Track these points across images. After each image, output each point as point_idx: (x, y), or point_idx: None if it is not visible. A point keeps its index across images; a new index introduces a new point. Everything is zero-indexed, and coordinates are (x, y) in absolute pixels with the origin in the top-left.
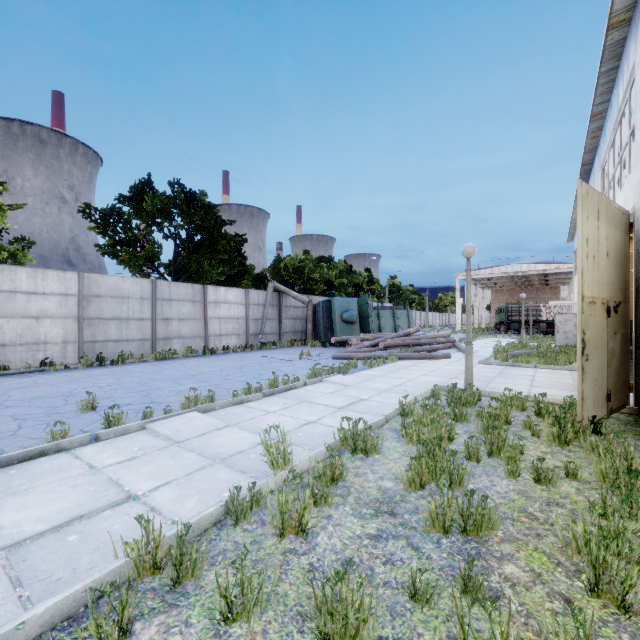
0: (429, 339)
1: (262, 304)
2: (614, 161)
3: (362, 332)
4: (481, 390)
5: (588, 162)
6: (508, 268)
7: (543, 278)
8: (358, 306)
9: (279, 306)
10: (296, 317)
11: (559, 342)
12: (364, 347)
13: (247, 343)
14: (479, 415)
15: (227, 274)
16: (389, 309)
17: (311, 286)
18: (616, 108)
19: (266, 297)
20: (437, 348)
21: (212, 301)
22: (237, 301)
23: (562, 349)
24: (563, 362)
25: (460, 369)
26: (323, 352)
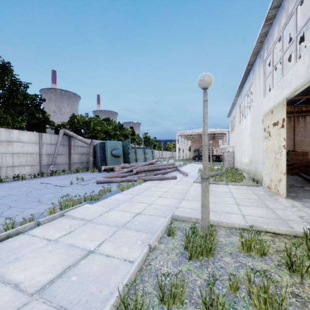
0: (163, 166)
1: (54, 144)
2: (283, 47)
3: (125, 162)
4: (210, 220)
5: (251, 63)
6: (199, 130)
7: (213, 135)
8: (123, 146)
9: (69, 145)
10: (82, 153)
11: (226, 166)
12: (123, 172)
13: (40, 171)
14: (232, 287)
15: (31, 123)
16: (142, 148)
17: (95, 134)
18: (292, 2)
19: (57, 139)
20: (168, 171)
21: (4, 140)
22: (31, 141)
23: (231, 170)
24: (239, 180)
25: (184, 188)
26: (95, 176)
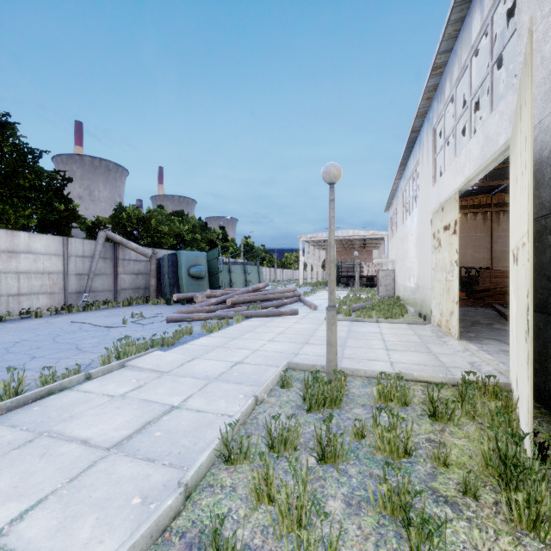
0: (277, 294)
1: (89, 256)
2: (456, 113)
3: (212, 287)
4: (343, 367)
5: (417, 129)
6: (339, 233)
7: (363, 242)
8: (208, 261)
9: (114, 259)
10: (138, 272)
11: (381, 294)
12: (210, 305)
13: (65, 303)
14: (357, 434)
15: (46, 219)
16: (240, 264)
17: (159, 239)
18: (466, 49)
19: (95, 248)
20: (285, 303)
21: (4, 250)
22: (49, 251)
23: (388, 301)
24: (398, 315)
25: (309, 328)
26: (162, 312)
